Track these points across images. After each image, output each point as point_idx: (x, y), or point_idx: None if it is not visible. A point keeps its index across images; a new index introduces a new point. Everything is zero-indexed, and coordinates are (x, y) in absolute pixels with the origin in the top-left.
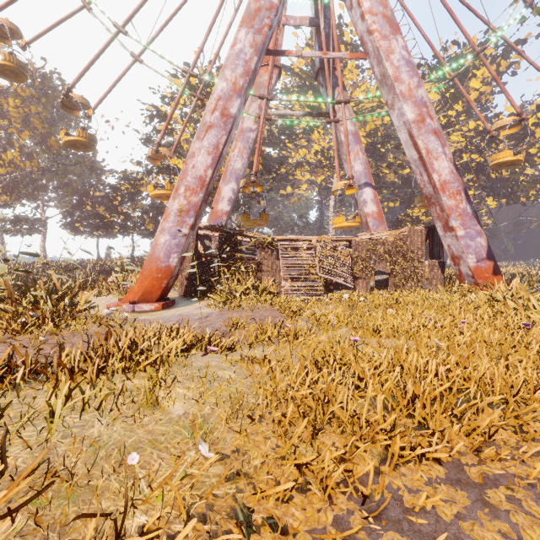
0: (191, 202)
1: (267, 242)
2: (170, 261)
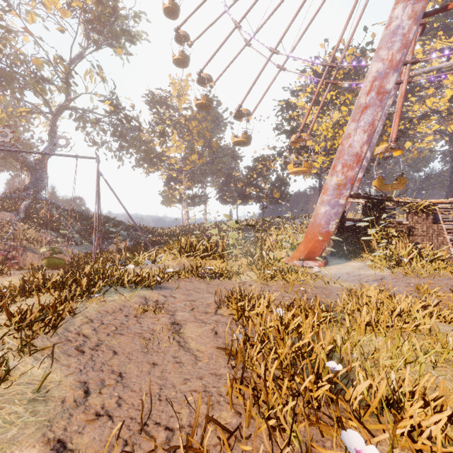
0: (348, 176)
1: (421, 206)
2: (329, 227)
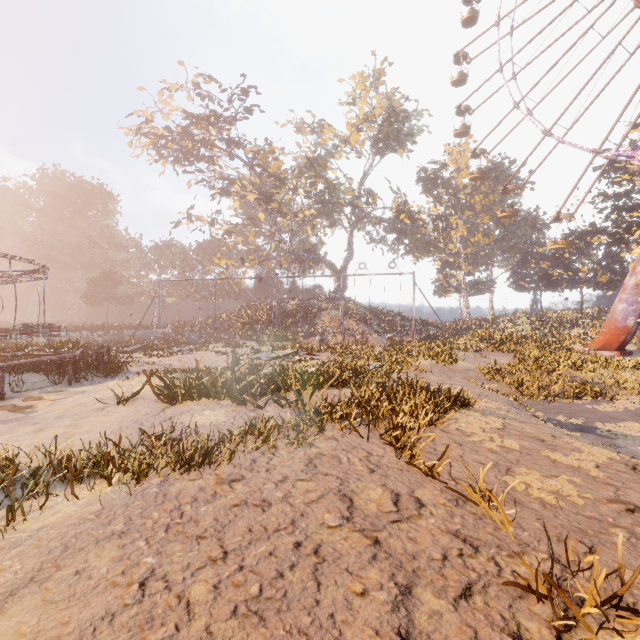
0: None
1: None
2: (626, 323)
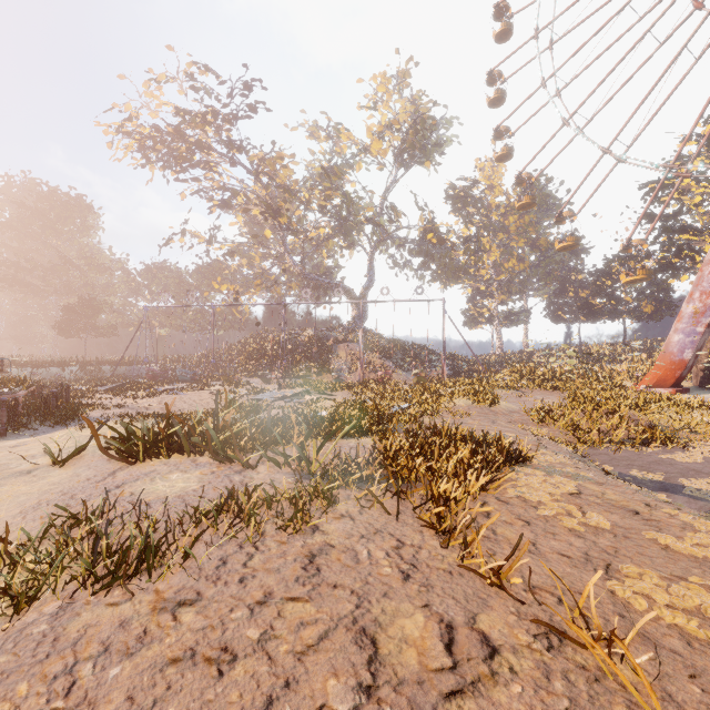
0: (707, 304)
1: None
2: (683, 356)
